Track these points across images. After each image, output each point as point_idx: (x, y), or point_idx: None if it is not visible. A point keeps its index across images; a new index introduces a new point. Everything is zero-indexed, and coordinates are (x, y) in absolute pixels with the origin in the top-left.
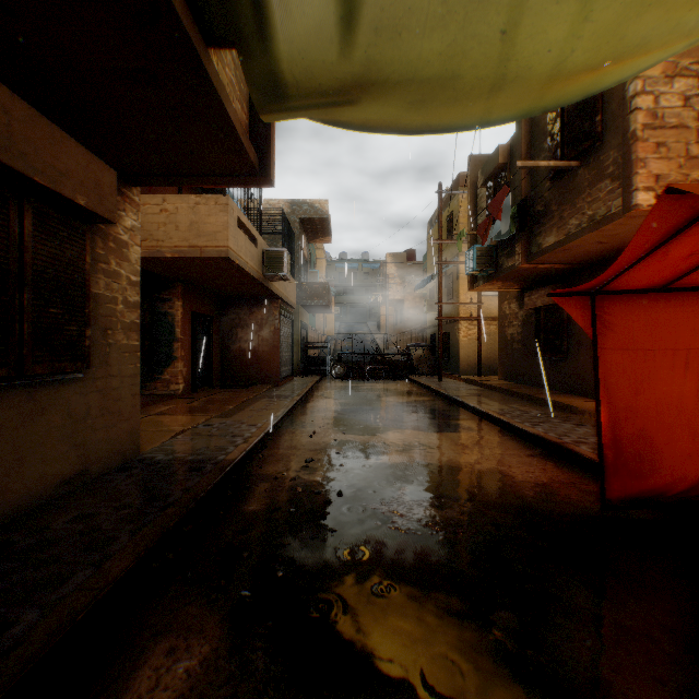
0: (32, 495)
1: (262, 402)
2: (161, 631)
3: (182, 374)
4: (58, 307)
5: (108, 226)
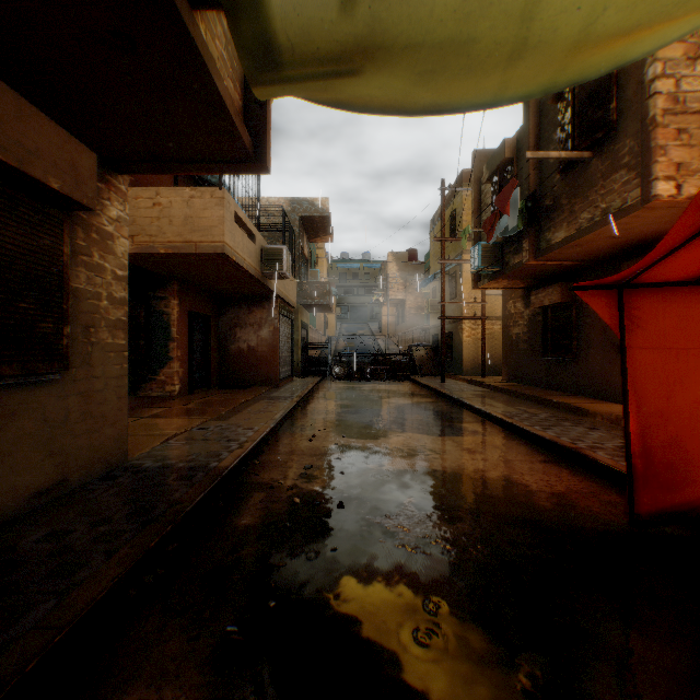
0: None
1: (260, 404)
2: (130, 679)
3: (179, 374)
4: (30, 302)
5: (90, 216)
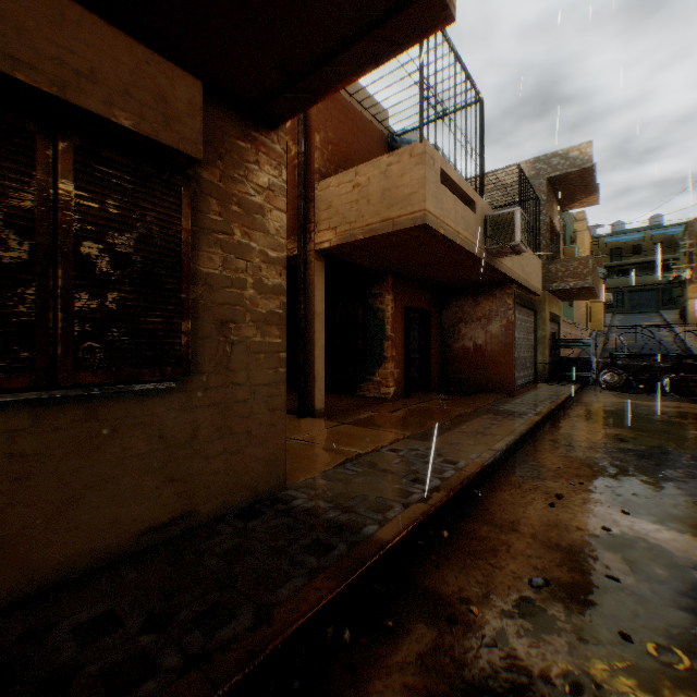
0: (92, 548)
1: (481, 420)
2: None
3: (393, 376)
4: (124, 290)
5: (228, 184)
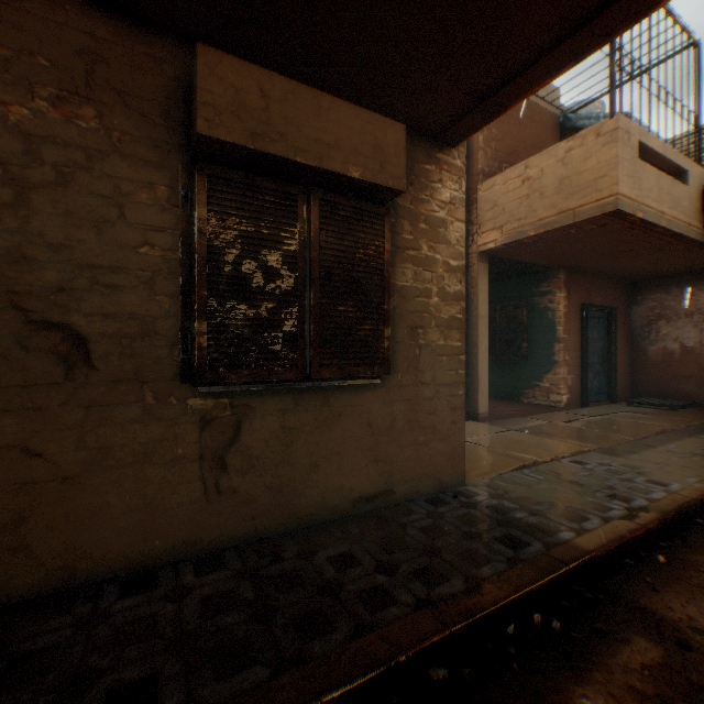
0: (325, 504)
1: (696, 440)
2: None
3: (565, 382)
4: (347, 305)
5: (417, 205)
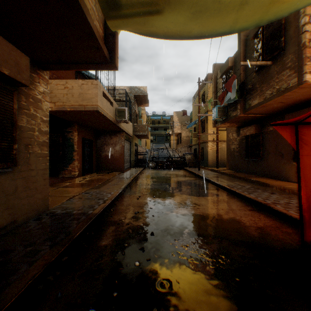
0: None
1: (115, 180)
2: None
3: (77, 167)
4: None
5: (29, 90)
